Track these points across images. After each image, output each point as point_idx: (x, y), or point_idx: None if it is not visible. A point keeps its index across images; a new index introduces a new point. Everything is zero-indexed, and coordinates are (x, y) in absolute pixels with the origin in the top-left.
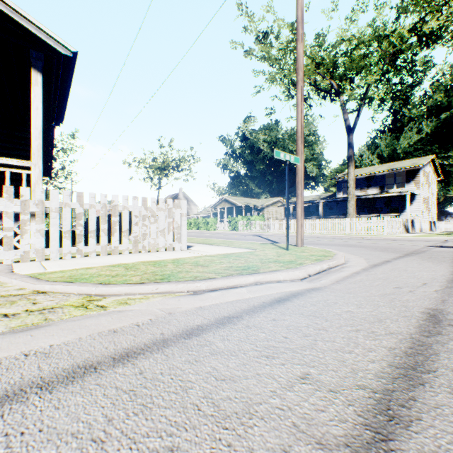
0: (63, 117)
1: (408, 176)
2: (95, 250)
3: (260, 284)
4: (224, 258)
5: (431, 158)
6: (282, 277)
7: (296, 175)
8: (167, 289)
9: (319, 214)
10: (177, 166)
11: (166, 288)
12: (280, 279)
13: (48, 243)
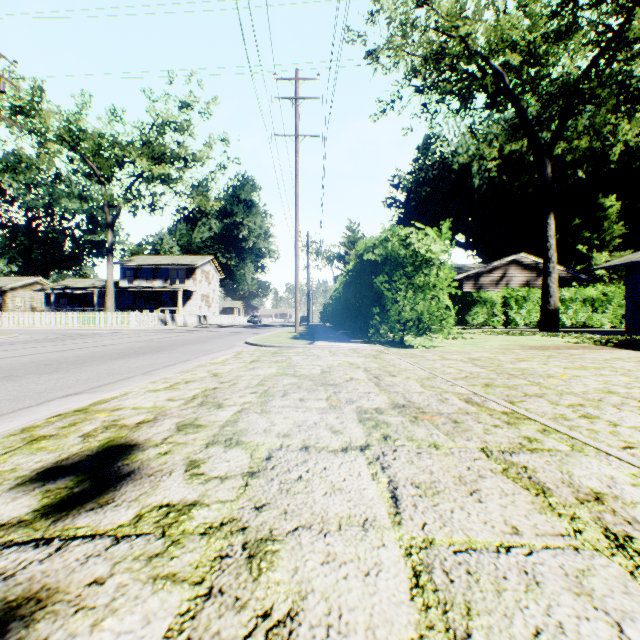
0: None
1: (188, 273)
2: None
3: None
4: None
5: (209, 259)
6: None
7: None
8: None
9: (95, 305)
10: None
11: None
12: None
13: None
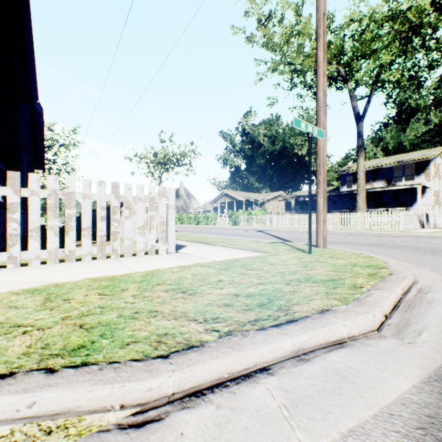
0: (36, 94)
1: (417, 168)
2: (39, 257)
3: (307, 359)
4: (223, 271)
5: None
6: (346, 329)
7: (317, 155)
8: (62, 405)
9: None
10: (177, 161)
11: (60, 400)
12: (342, 334)
13: (25, 240)
